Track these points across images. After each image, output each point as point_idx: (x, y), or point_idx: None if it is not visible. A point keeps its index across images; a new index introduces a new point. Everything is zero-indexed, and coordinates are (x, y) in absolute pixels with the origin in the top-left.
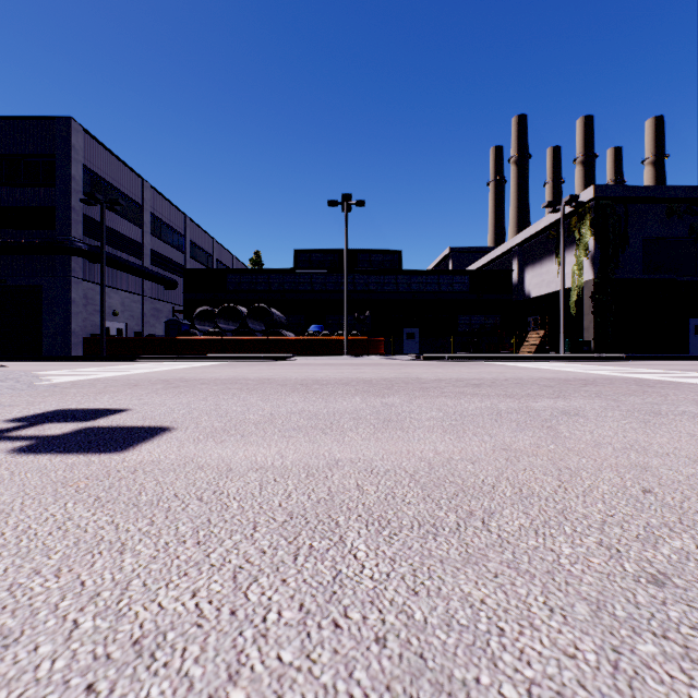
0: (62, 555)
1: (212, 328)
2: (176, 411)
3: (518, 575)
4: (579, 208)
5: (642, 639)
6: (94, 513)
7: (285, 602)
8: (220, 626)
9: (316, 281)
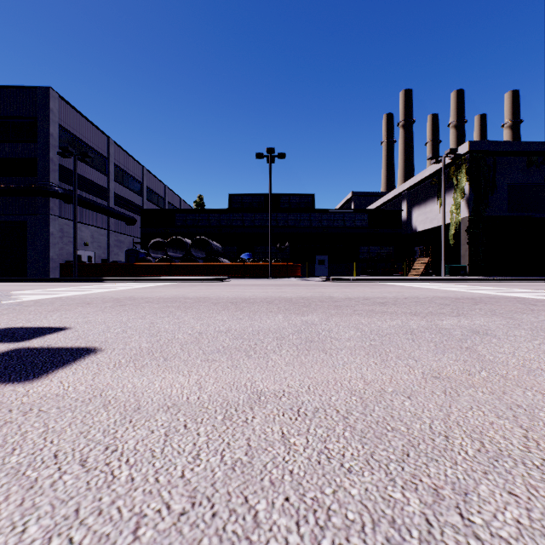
0: None
1: (163, 256)
2: (111, 330)
3: None
4: (457, 160)
5: None
6: None
7: None
8: None
9: (246, 219)
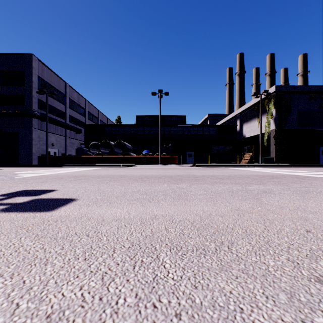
0: (15, 266)
1: (97, 152)
2: (79, 191)
3: (248, 277)
4: (268, 96)
5: (317, 315)
6: (34, 243)
7: (128, 293)
8: (93, 307)
9: (146, 130)
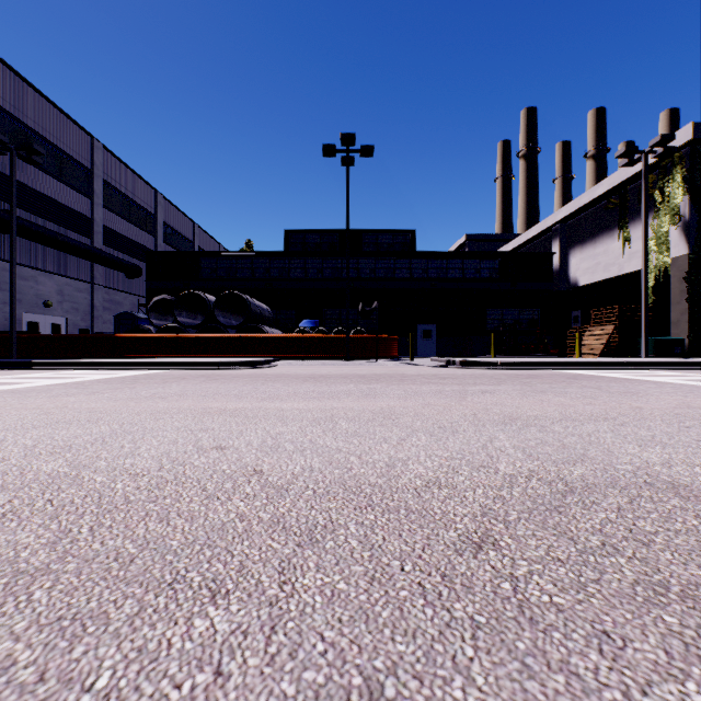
0: None
1: (168, 323)
2: None
3: None
4: (662, 160)
5: None
6: None
7: None
8: None
9: (311, 267)
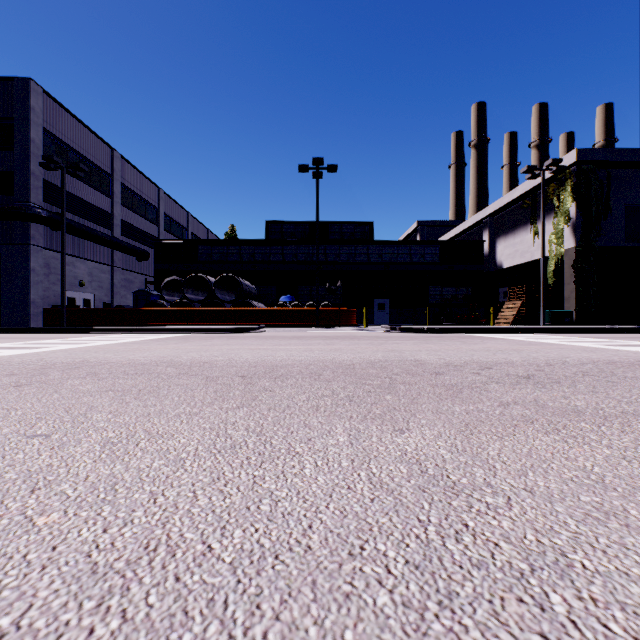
0: None
1: (179, 299)
2: None
3: None
4: (558, 174)
5: None
6: None
7: None
8: None
9: (287, 252)
